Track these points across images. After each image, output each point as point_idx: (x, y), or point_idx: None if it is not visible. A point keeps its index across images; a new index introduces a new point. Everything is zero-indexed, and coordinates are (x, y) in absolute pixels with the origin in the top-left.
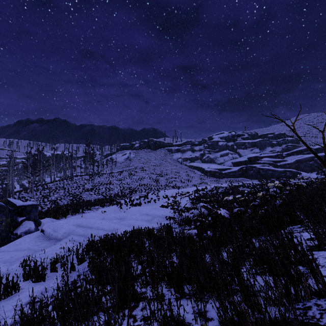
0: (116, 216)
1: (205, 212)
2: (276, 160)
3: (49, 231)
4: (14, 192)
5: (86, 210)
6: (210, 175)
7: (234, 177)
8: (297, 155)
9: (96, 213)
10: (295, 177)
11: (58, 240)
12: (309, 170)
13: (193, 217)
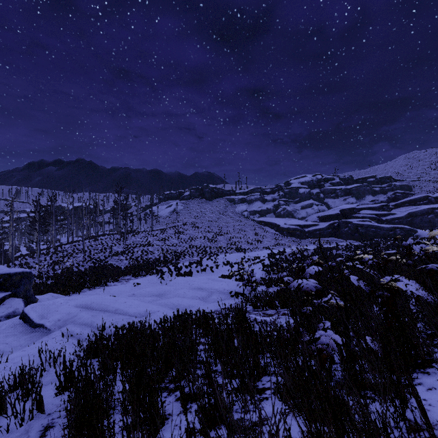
0: (153, 291)
1: (363, 284)
2: (381, 213)
3: (32, 317)
4: (16, 257)
5: (112, 282)
6: (287, 234)
7: (321, 237)
8: (409, 206)
9: (125, 286)
10: (408, 236)
11: (46, 333)
12: (428, 227)
13: (276, 294)
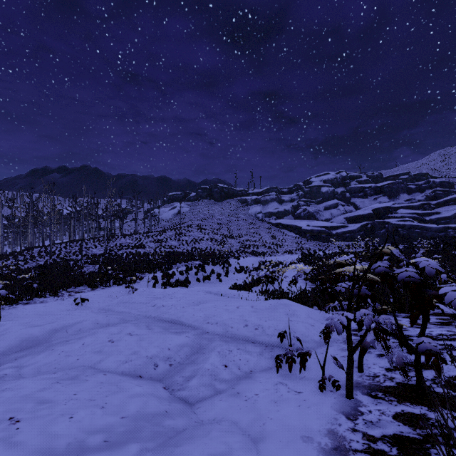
0: (4, 336)
1: None
2: (423, 212)
3: None
4: None
5: (42, 296)
6: (311, 237)
7: (351, 240)
8: (455, 204)
9: (58, 305)
10: None
11: None
12: None
13: None
